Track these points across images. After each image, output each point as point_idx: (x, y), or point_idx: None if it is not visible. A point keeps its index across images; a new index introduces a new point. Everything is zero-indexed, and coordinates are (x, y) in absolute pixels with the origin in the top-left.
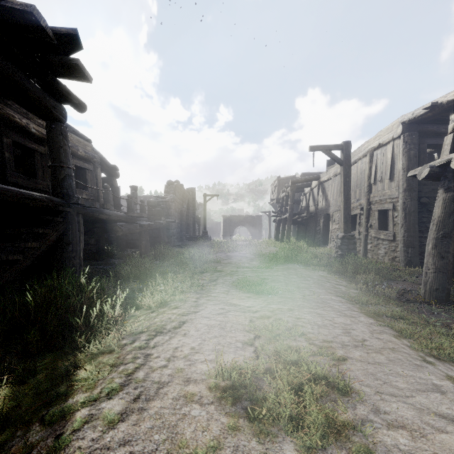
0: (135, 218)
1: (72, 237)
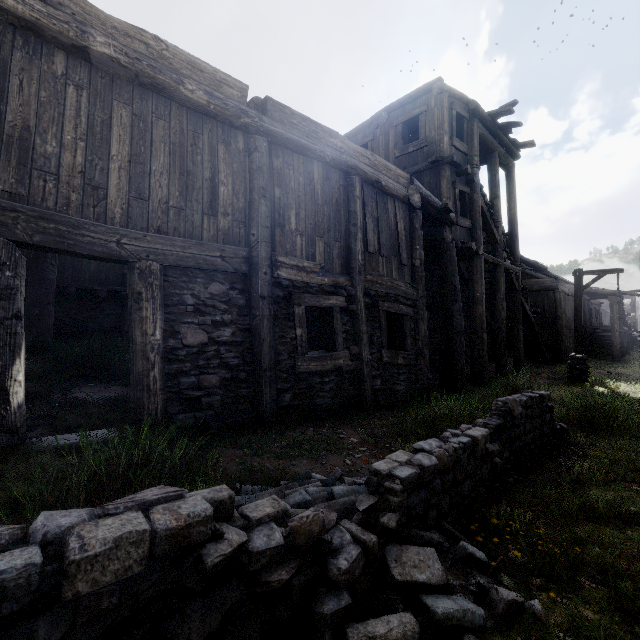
0: (632, 332)
1: (629, 341)
